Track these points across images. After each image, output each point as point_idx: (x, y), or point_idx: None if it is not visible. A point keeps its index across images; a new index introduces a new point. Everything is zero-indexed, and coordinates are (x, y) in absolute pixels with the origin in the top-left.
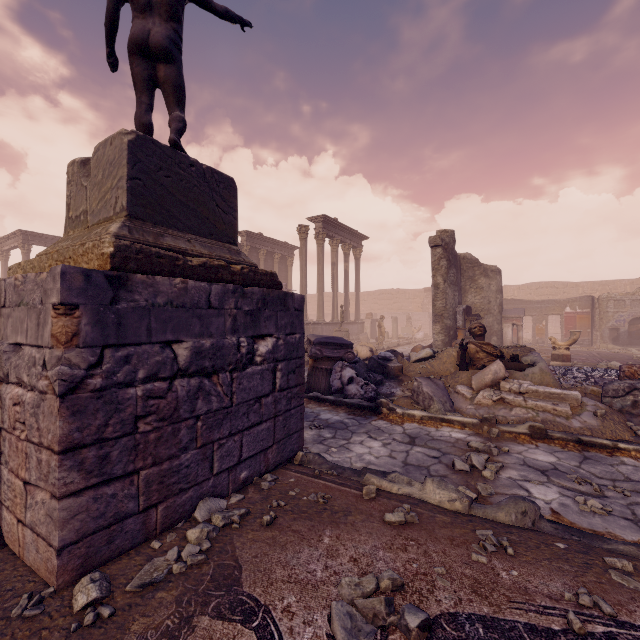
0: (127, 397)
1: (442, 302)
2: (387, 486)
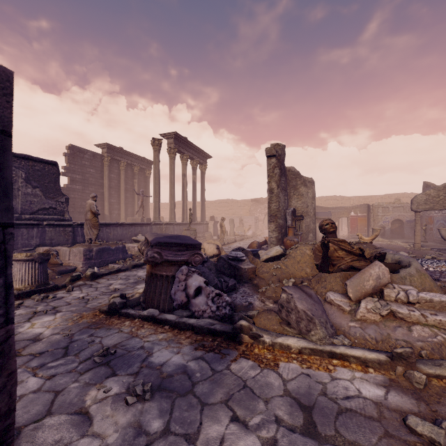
0: None
1: (276, 204)
2: None
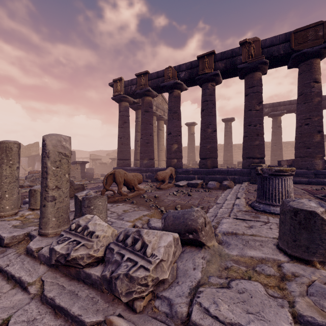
0: None
1: None
2: None
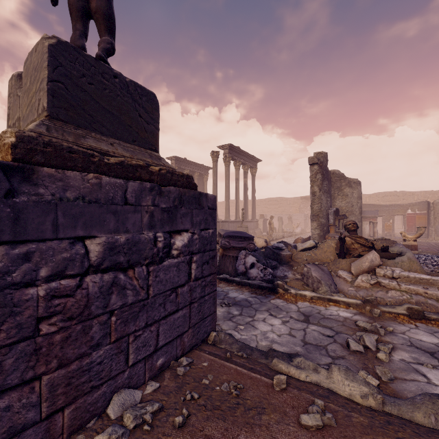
0: (26, 298)
1: (318, 205)
2: (295, 373)
